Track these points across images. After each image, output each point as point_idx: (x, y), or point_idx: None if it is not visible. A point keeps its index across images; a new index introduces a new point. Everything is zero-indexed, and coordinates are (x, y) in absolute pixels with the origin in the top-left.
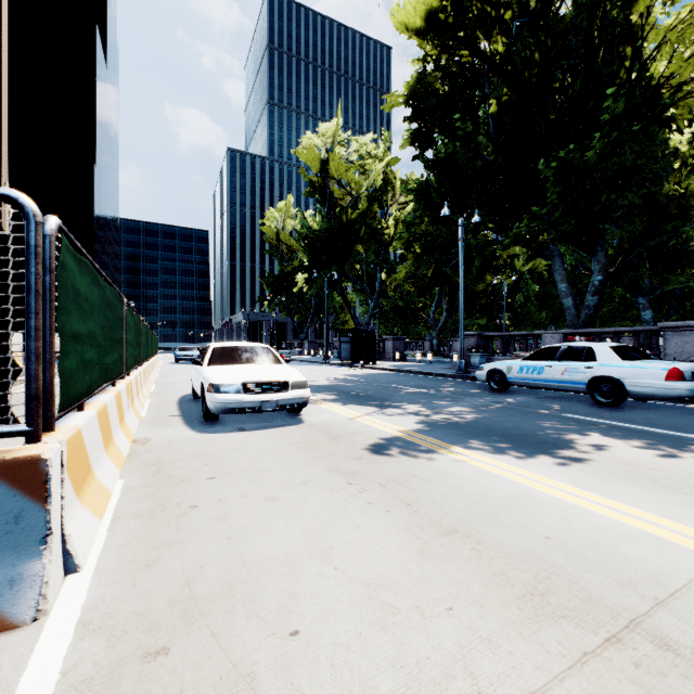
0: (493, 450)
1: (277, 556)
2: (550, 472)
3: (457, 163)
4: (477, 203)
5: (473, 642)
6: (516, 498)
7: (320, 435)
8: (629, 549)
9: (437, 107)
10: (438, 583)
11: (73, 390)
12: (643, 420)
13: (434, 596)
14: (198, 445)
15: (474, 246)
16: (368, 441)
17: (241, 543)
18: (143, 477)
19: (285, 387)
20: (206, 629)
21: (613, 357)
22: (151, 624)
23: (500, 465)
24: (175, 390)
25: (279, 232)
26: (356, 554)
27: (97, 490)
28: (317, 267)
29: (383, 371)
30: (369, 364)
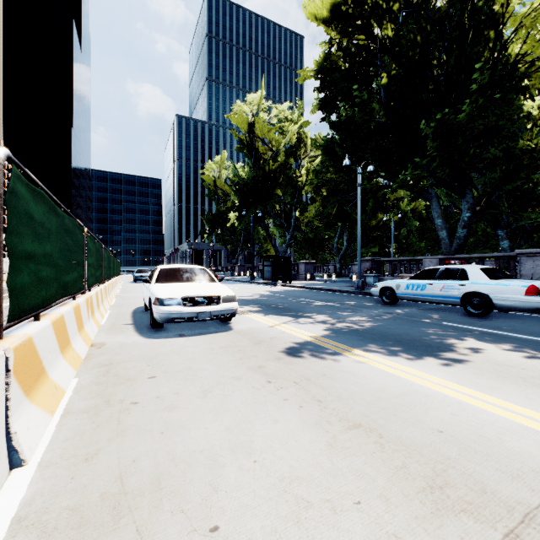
0: (388, 353)
1: (203, 450)
2: (437, 371)
3: (355, 124)
4: (371, 156)
5: (381, 538)
6: (410, 394)
7: (245, 340)
8: (513, 442)
9: (340, 80)
10: (346, 477)
11: (25, 303)
12: (508, 327)
13: (343, 490)
14: (145, 348)
15: (369, 190)
16: (284, 345)
17: (172, 437)
18: (95, 376)
19: (217, 301)
20: (132, 525)
21: (482, 276)
22: (81, 519)
23: (395, 366)
24: (130, 304)
25: (215, 180)
26: (273, 448)
27: (50, 389)
28: (245, 207)
29: (297, 288)
30: (286, 283)
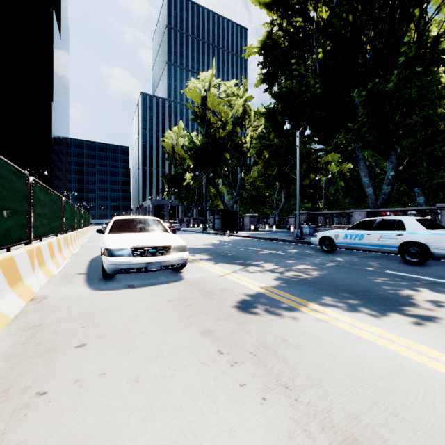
0: (347, 307)
1: None
2: (412, 334)
3: (294, 94)
4: (308, 122)
5: None
6: (399, 374)
7: (195, 292)
8: None
9: (280, 57)
10: None
11: None
12: None
13: None
14: (87, 303)
15: (305, 153)
16: (236, 298)
17: None
18: (12, 345)
19: (168, 251)
20: None
21: (419, 227)
22: None
23: (361, 326)
24: (92, 252)
25: (174, 146)
26: None
27: None
28: (198, 168)
29: (243, 238)
30: (233, 233)
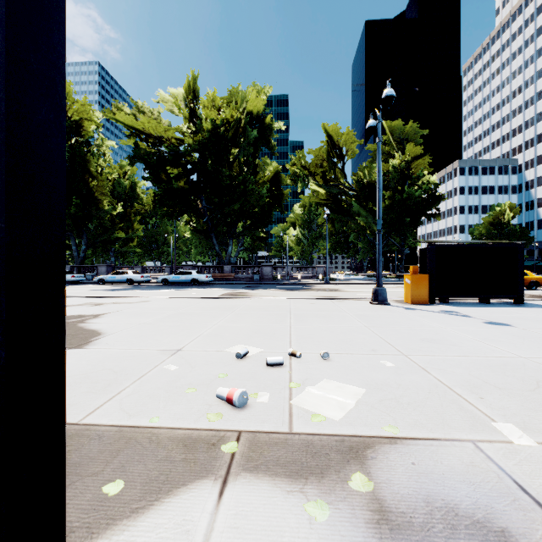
0: None
1: None
2: None
3: None
4: None
5: None
6: None
7: None
8: None
9: None
10: None
11: None
12: None
13: None
14: None
15: None
16: None
17: None
18: None
19: None
20: None
21: None
22: None
23: None
24: None
25: None
26: None
27: None
28: None
29: None
30: None
